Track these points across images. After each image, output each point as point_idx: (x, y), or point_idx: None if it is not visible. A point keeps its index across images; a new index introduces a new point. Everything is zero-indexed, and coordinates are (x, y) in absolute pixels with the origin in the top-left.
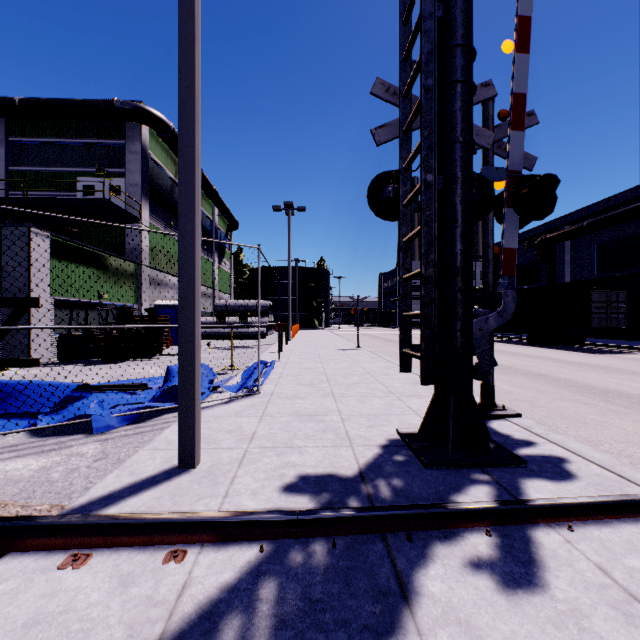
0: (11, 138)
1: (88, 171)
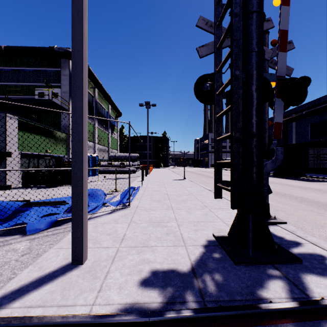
0: (0, 67)
1: (41, 85)
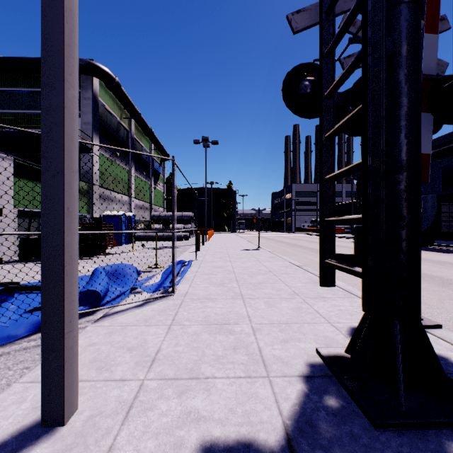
0: None
1: None
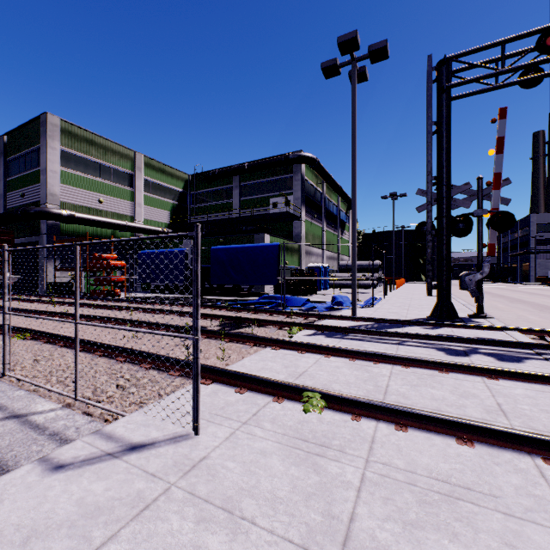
0: (241, 184)
1: (274, 194)
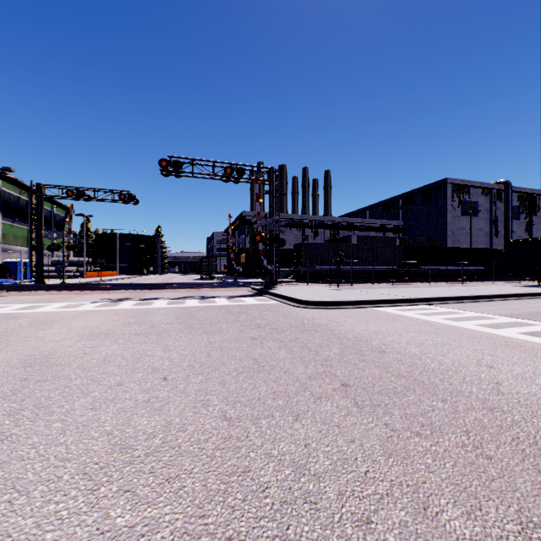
0: None
1: None
